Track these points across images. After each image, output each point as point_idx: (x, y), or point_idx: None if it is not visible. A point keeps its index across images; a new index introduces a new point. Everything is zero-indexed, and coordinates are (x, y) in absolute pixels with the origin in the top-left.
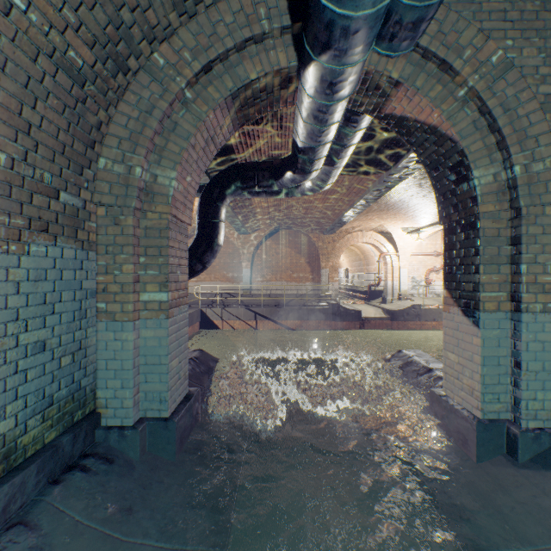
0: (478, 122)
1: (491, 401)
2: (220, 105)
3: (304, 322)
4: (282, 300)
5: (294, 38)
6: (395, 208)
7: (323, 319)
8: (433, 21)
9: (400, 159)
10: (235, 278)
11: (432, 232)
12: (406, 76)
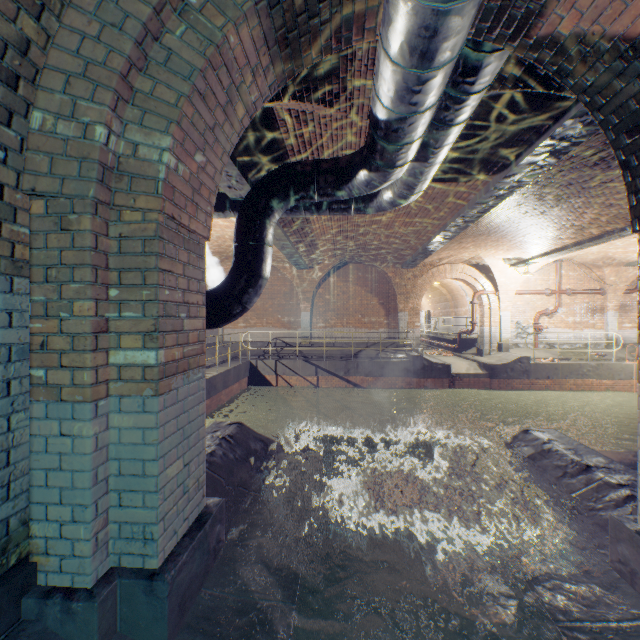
0: None
1: None
2: (248, 16)
3: (377, 378)
4: (350, 350)
5: None
6: (499, 232)
7: (401, 375)
8: None
9: (525, 151)
10: (292, 323)
11: (544, 263)
12: None
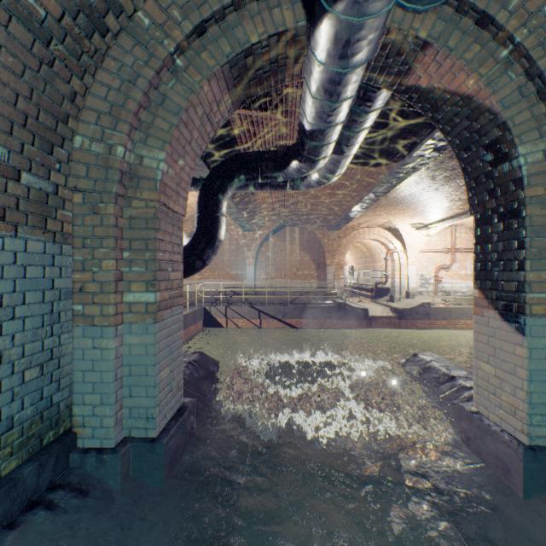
0: (524, 88)
1: (539, 424)
2: (216, 74)
3: (309, 320)
4: (287, 297)
5: None
6: (404, 203)
7: (328, 318)
8: None
9: (415, 147)
10: (239, 276)
11: (442, 228)
12: (437, 34)
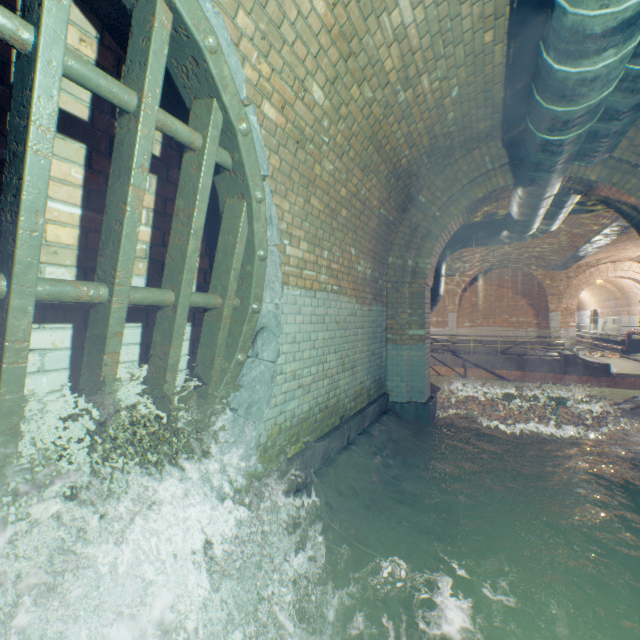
0: None
1: None
2: (457, 216)
3: (524, 373)
4: (496, 347)
5: (509, 167)
6: None
7: (550, 372)
8: (624, 139)
9: None
10: (439, 323)
11: None
12: (602, 177)
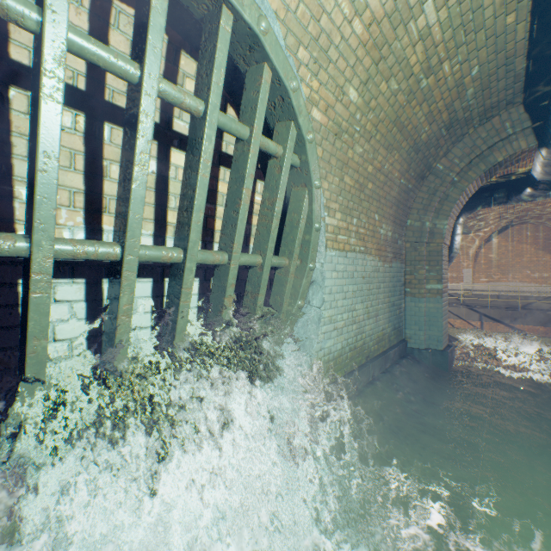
0: None
1: None
2: (475, 180)
3: (548, 329)
4: (515, 302)
5: (532, 130)
6: None
7: None
8: None
9: None
10: (453, 278)
11: None
12: None
